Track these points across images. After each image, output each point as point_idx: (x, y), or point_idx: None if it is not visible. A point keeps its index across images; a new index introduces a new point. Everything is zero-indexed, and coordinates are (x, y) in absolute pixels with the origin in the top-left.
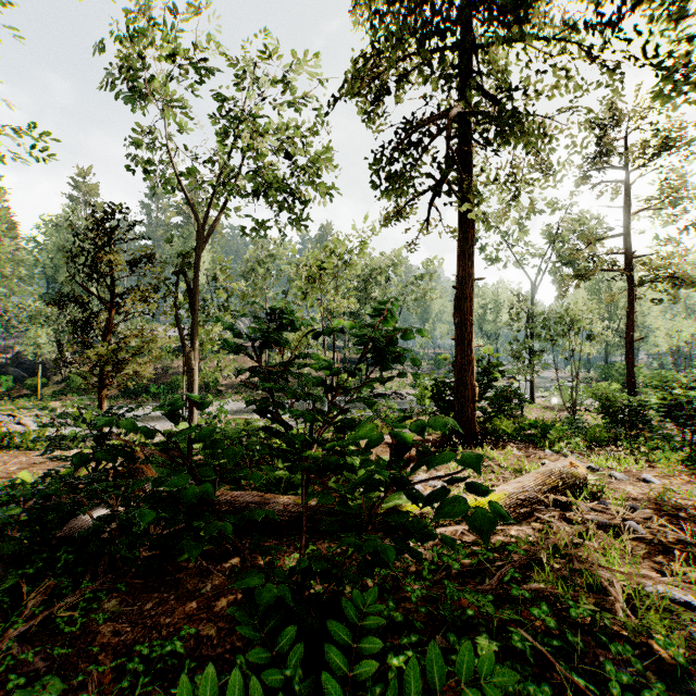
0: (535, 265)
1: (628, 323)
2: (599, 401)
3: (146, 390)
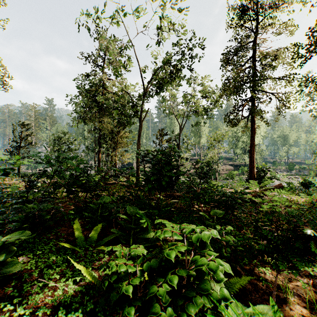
0: None
1: None
2: None
3: None
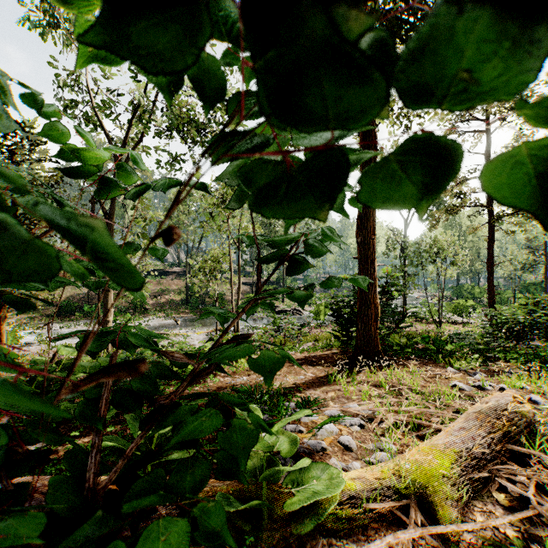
0: None
1: (489, 250)
2: (458, 315)
3: (80, 309)
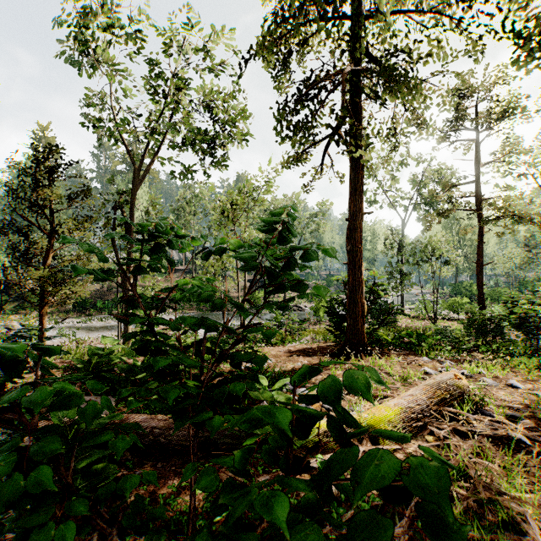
0: (405, 206)
1: (478, 251)
2: (453, 312)
3: (93, 305)
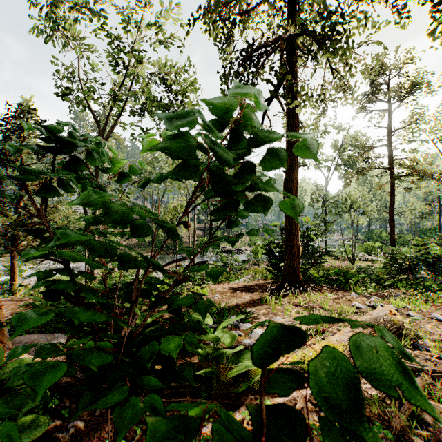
0: (328, 167)
1: (390, 203)
2: (368, 254)
3: None
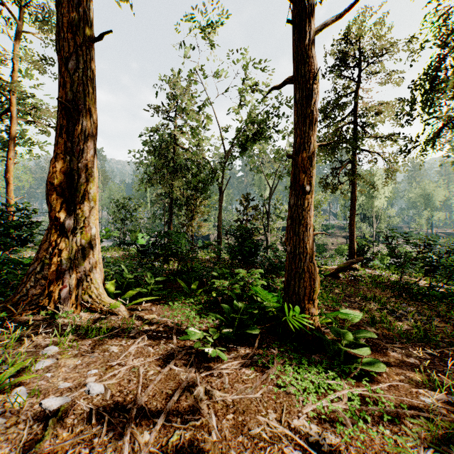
0: None
1: None
2: None
3: None
